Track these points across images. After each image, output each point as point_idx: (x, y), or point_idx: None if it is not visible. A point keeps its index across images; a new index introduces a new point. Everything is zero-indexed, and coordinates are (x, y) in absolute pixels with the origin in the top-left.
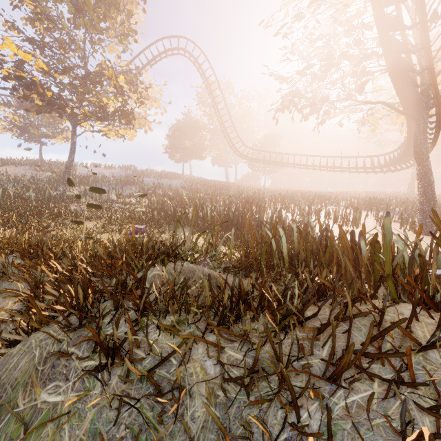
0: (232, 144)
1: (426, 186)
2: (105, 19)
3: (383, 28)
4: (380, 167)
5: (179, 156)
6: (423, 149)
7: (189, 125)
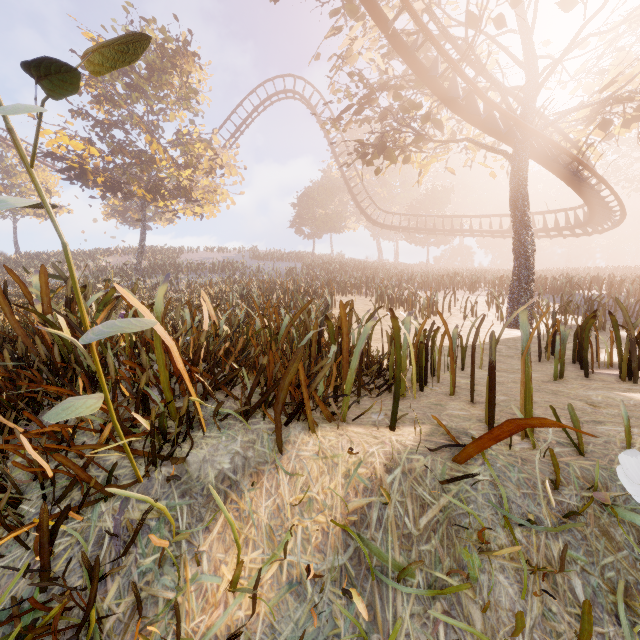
0: (361, 209)
1: (519, 255)
2: (162, 86)
3: (402, 51)
4: (576, 226)
5: (310, 229)
6: (518, 201)
7: (321, 186)
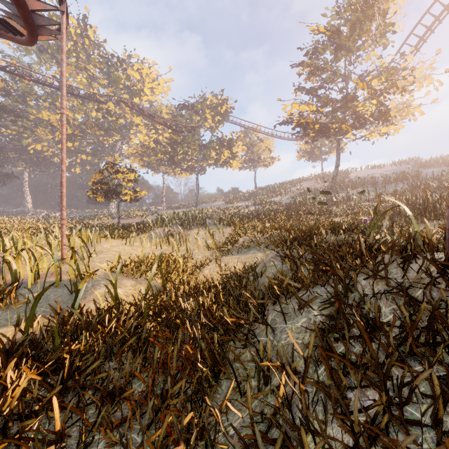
0: None
1: None
2: (361, 36)
3: None
4: None
5: None
6: None
7: None
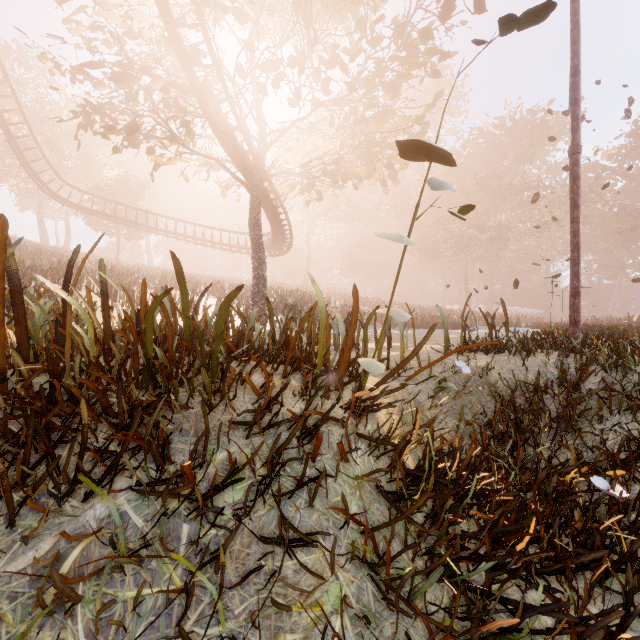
0: (32, 171)
1: (258, 268)
2: None
3: (182, 55)
4: None
5: None
6: (256, 226)
7: None
